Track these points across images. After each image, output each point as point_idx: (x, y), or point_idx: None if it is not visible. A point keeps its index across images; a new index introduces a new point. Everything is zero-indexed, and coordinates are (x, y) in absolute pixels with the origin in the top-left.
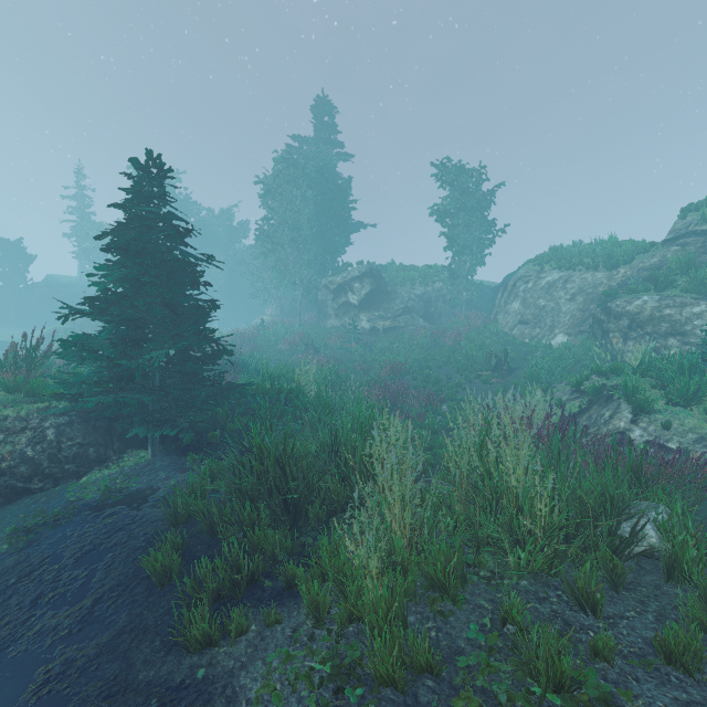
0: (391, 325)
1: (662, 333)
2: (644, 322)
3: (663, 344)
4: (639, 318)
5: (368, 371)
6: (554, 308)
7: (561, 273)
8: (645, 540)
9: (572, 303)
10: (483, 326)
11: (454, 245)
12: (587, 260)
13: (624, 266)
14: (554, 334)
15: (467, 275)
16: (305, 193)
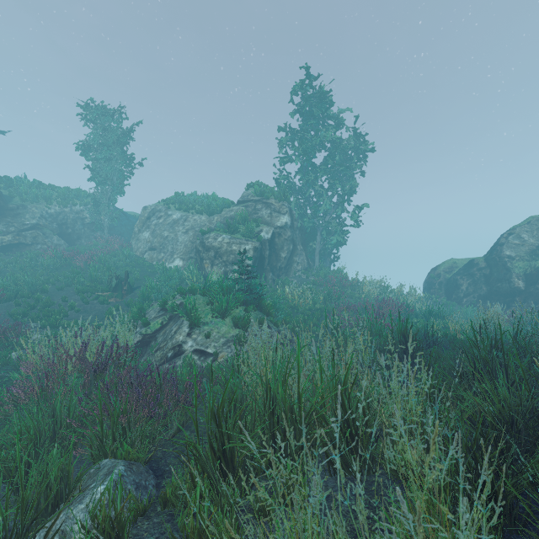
0: (13, 243)
1: (231, 261)
2: (222, 253)
3: (232, 268)
4: (219, 251)
5: None
6: (174, 239)
7: (181, 213)
8: None
9: (186, 236)
10: (121, 249)
11: (96, 174)
12: (198, 206)
13: (217, 214)
14: (173, 258)
15: (109, 203)
16: None
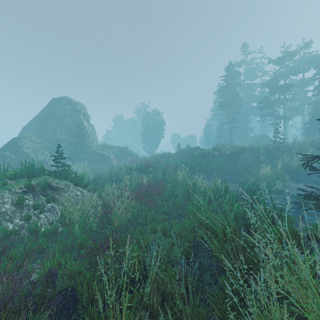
0: None
1: None
2: None
3: None
4: None
5: None
6: None
7: None
8: None
9: None
10: None
11: None
12: None
13: None
14: None
15: None
16: None
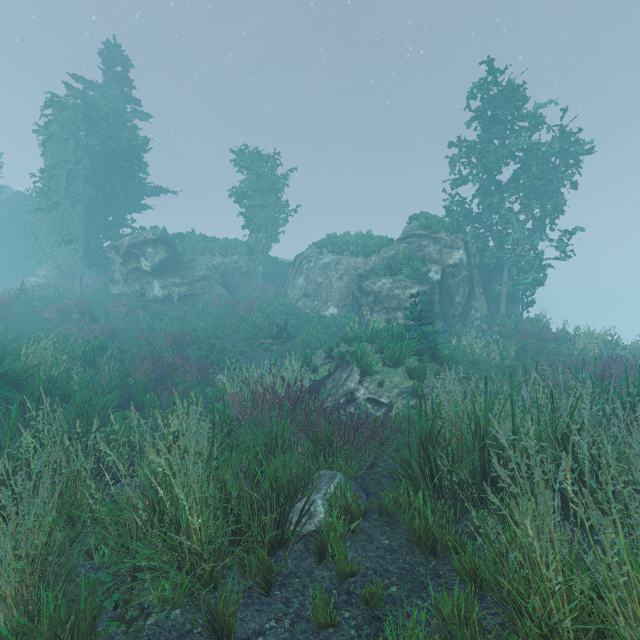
0: (188, 293)
1: (393, 307)
2: (383, 299)
3: (394, 316)
4: (380, 296)
5: (153, 342)
6: (328, 285)
7: (334, 256)
8: (316, 517)
9: (341, 281)
10: (275, 297)
11: (251, 223)
12: (352, 247)
13: (375, 255)
14: (327, 306)
15: (263, 251)
16: (87, 143)
